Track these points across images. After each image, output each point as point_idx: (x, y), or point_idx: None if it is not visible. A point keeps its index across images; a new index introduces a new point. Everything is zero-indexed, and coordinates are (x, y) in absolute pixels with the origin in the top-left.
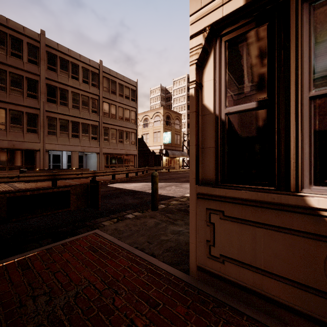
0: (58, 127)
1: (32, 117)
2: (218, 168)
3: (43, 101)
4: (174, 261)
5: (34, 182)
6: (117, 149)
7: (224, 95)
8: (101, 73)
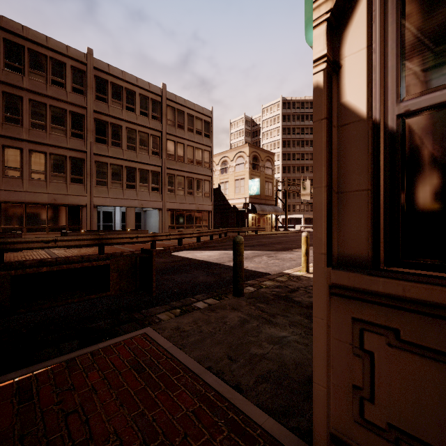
0: (109, 175)
1: (78, 162)
2: (380, 233)
3: (91, 142)
4: (278, 405)
5: (78, 247)
6: (185, 203)
7: (394, 77)
8: (164, 101)
